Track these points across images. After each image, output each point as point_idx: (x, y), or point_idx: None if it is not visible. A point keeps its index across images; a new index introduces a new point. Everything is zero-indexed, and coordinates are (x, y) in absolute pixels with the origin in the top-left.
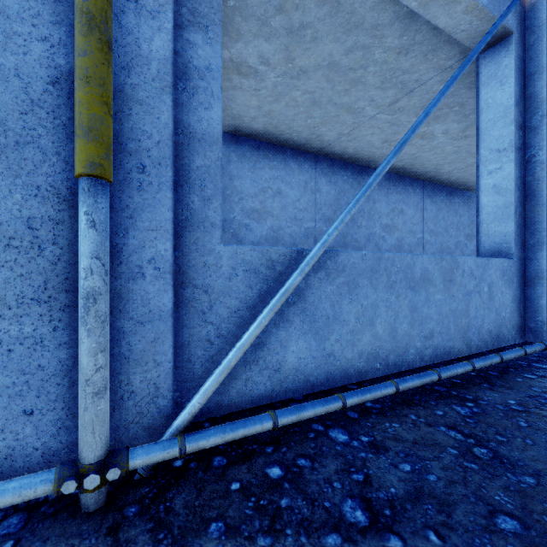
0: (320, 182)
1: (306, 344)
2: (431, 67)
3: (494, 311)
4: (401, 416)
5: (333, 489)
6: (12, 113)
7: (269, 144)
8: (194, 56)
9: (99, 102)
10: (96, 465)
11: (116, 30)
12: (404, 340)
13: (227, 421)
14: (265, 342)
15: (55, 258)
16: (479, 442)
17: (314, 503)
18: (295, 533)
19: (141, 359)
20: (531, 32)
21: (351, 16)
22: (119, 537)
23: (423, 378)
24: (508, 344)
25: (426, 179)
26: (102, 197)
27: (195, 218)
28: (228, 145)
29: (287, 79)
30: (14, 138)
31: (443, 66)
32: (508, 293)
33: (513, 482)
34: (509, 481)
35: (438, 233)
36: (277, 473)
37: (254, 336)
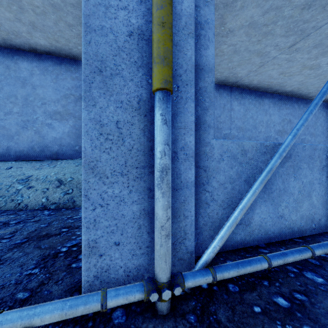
0: (234, 104)
1: (266, 208)
2: (326, 15)
3: None
4: None
5: None
6: (108, 56)
7: None
8: (198, 15)
9: (169, 39)
10: (167, 283)
11: None
12: None
13: (221, 258)
14: None
15: (130, 147)
16: None
17: None
18: None
19: (176, 213)
20: None
21: None
22: None
23: None
24: None
25: (307, 98)
26: (169, 103)
27: (198, 121)
28: None
29: (219, 37)
30: (110, 72)
31: None
32: None
33: None
34: None
35: (316, 135)
36: (284, 303)
37: (251, 201)
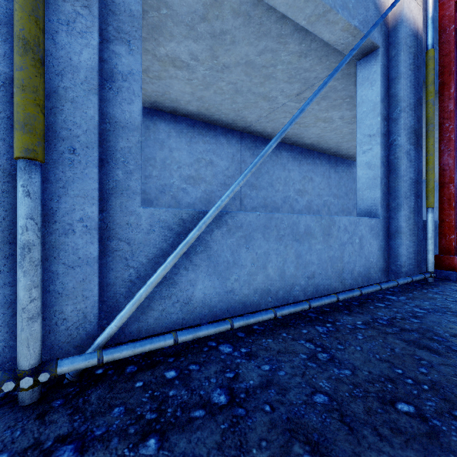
0: (245, 154)
1: (211, 283)
2: (325, 67)
3: (364, 257)
4: (276, 334)
5: (210, 383)
6: None
7: (203, 123)
8: (119, 63)
9: (33, 104)
10: (30, 371)
11: (51, 46)
12: (291, 280)
13: None
14: (177, 281)
15: (1, 218)
16: (324, 349)
17: (193, 392)
18: (173, 411)
19: (72, 294)
20: (393, 47)
21: (260, 27)
22: (45, 419)
23: (297, 307)
24: (376, 282)
25: (330, 154)
26: (35, 173)
27: (119, 187)
28: (168, 123)
29: (214, 72)
30: None
31: (334, 67)
32: (375, 244)
33: (335, 374)
34: (333, 373)
35: (340, 197)
36: (172, 375)
37: (160, 276)
